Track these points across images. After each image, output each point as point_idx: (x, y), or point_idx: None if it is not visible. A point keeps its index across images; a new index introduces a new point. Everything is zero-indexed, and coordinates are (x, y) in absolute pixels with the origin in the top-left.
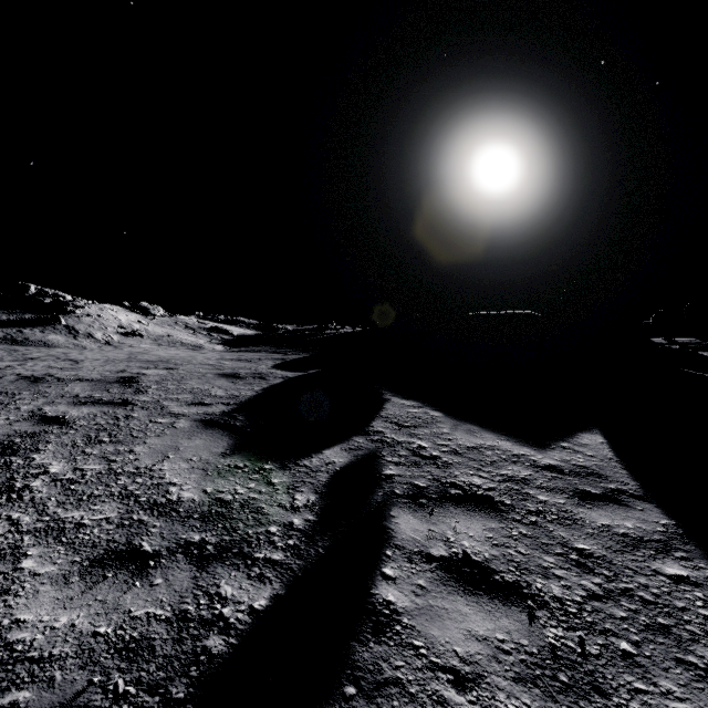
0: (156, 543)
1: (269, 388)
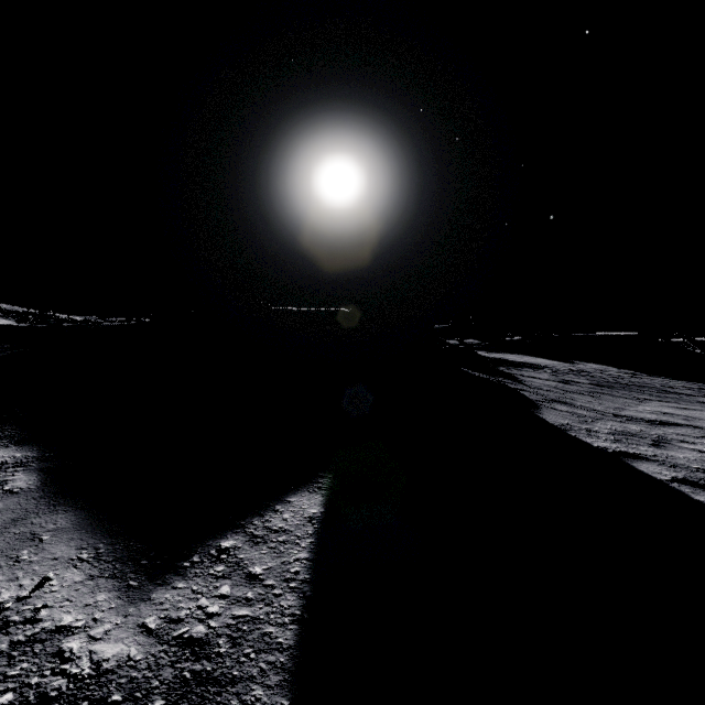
0: None
1: None
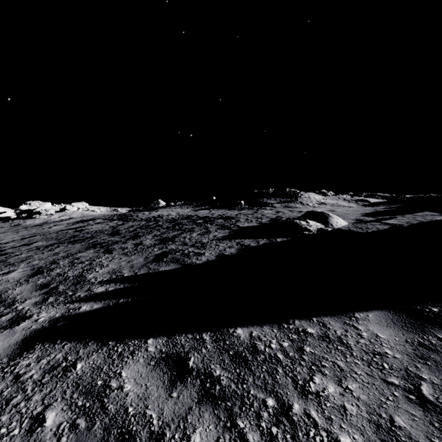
0: (349, 219)
1: (377, 211)
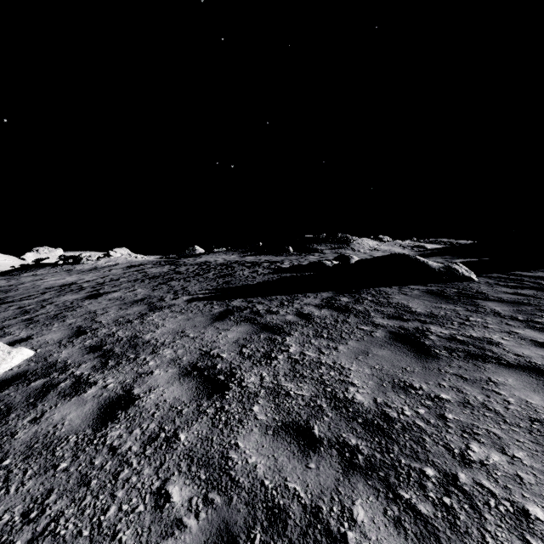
0: None
1: None
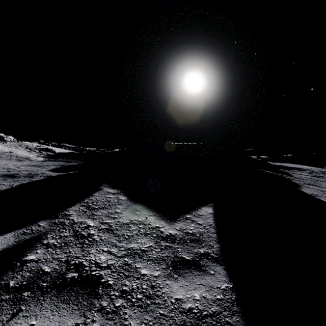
0: None
1: (25, 184)
